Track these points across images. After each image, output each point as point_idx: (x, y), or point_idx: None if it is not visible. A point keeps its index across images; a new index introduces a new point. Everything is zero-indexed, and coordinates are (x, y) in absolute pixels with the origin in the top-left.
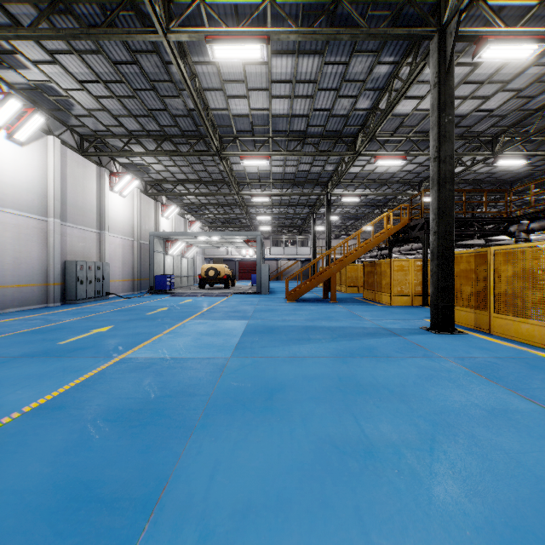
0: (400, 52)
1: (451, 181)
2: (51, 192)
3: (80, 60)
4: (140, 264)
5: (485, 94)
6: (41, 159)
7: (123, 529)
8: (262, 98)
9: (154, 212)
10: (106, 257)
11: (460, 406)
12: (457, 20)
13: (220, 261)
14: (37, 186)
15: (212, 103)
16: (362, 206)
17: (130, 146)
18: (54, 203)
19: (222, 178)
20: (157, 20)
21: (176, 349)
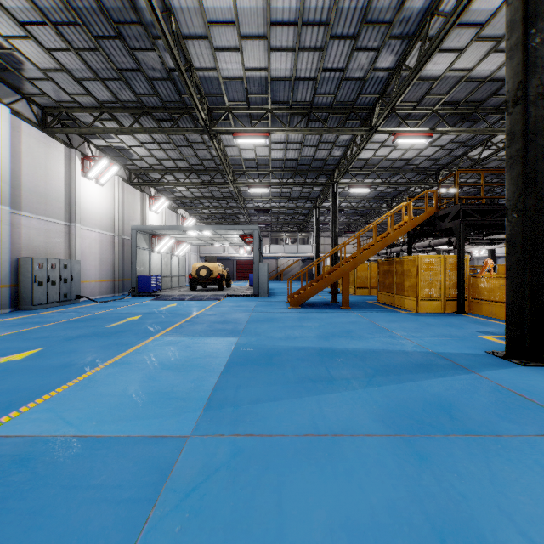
0: None
1: (543, 133)
2: None
3: None
4: (123, 262)
5: None
6: None
7: None
8: (259, 52)
9: (140, 205)
10: (78, 254)
11: None
12: None
13: (214, 260)
14: None
15: (196, 60)
16: (369, 200)
17: (105, 124)
18: (1, 185)
19: (215, 165)
20: None
21: (100, 408)
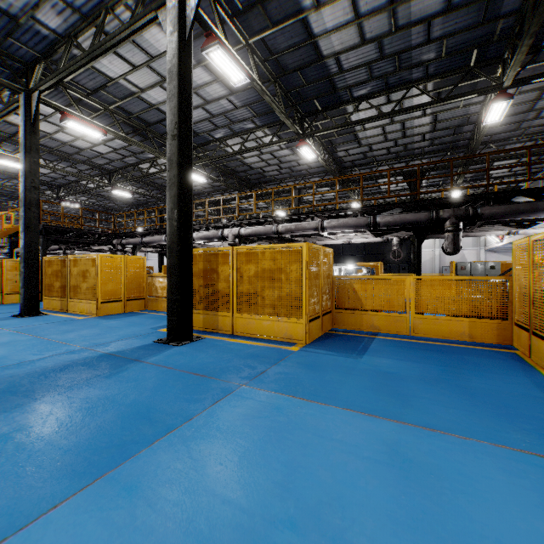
0: None
1: (37, 206)
2: None
3: None
4: None
5: (93, 141)
6: None
7: None
8: None
9: None
10: None
11: None
12: (38, 95)
13: None
14: None
15: None
16: None
17: None
18: None
19: None
20: None
21: None
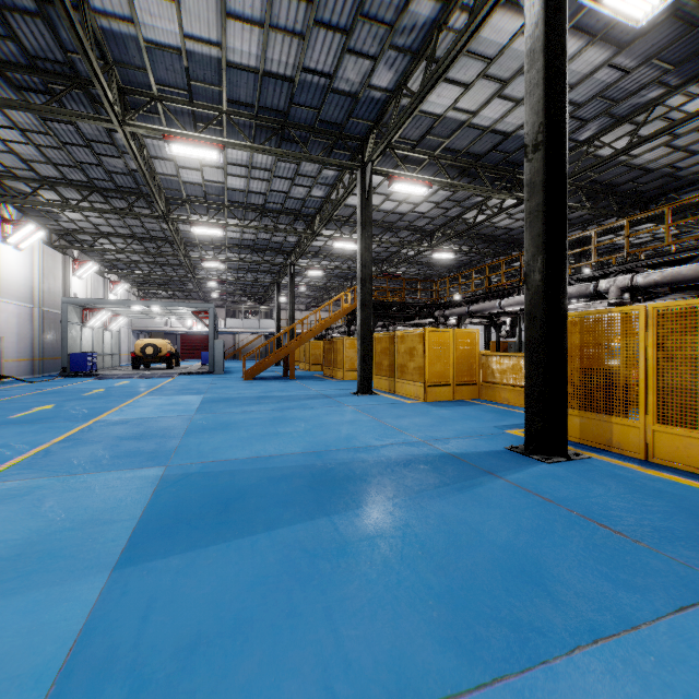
0: None
1: (370, 282)
2: None
3: None
4: (43, 338)
5: (415, 201)
6: None
7: (164, 455)
8: (217, 173)
9: (62, 269)
10: None
11: (334, 421)
12: (371, 166)
13: (161, 336)
14: None
15: (160, 168)
16: (331, 277)
17: (38, 191)
18: None
19: (164, 236)
20: (115, 116)
21: (144, 414)
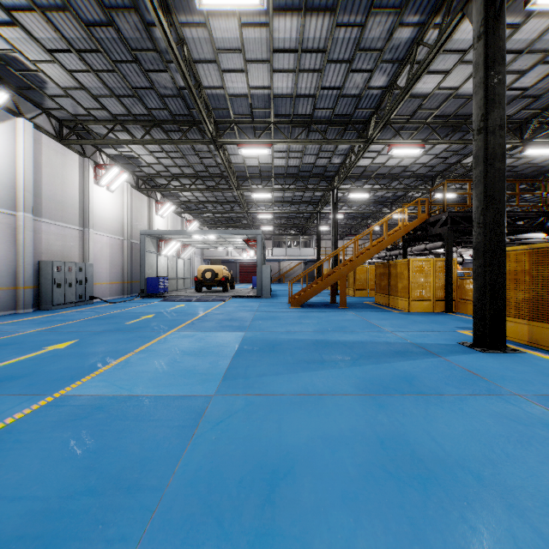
0: (428, 9)
1: (502, 158)
2: (21, 182)
3: (45, 22)
4: (132, 265)
5: (521, 67)
6: (9, 144)
7: None
8: (263, 73)
9: (147, 209)
10: (91, 257)
11: None
12: None
13: (219, 262)
14: (4, 174)
15: (205, 80)
16: (369, 204)
17: (117, 135)
18: (24, 195)
19: (220, 172)
20: None
21: (142, 379)
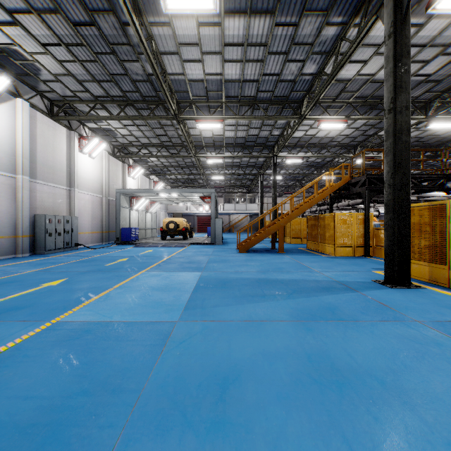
0: (349, 12)
1: (408, 133)
2: (20, 150)
3: (40, 22)
4: (109, 218)
5: (425, 58)
6: (10, 120)
7: None
8: (216, 62)
9: (122, 172)
10: (76, 212)
11: None
12: None
13: (180, 216)
14: (6, 145)
15: (169, 68)
16: (303, 168)
17: (97, 112)
18: (23, 161)
19: (181, 142)
20: None
21: (120, 309)
